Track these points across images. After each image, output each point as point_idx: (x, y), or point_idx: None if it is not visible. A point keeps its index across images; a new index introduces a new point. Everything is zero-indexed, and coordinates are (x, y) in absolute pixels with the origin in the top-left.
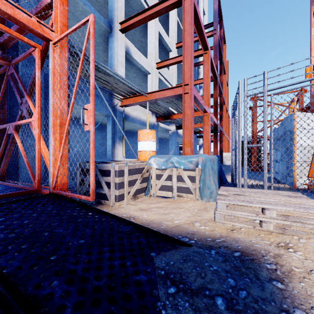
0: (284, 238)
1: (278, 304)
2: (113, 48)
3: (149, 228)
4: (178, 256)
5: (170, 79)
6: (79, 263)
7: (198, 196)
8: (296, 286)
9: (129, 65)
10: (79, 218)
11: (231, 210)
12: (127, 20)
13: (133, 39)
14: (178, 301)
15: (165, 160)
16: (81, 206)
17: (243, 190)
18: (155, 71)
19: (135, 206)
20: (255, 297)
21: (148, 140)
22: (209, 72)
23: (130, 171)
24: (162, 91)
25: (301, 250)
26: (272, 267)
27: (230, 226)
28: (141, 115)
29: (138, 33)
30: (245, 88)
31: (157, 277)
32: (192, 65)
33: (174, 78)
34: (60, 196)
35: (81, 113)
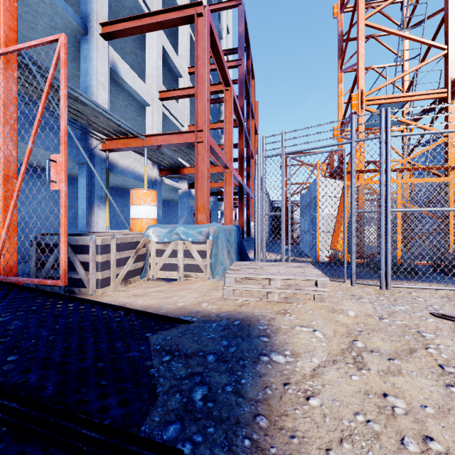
0: (286, 306)
1: (259, 351)
2: (89, 60)
3: (145, 311)
4: (177, 332)
5: (179, 117)
6: (55, 351)
7: (209, 274)
8: (279, 338)
9: (116, 89)
10: (45, 308)
11: (240, 284)
12: (114, 23)
13: (122, 47)
14: (172, 365)
15: (169, 231)
16: (44, 295)
17: (258, 263)
18: (158, 103)
19: (127, 293)
20: (242, 350)
21: (145, 203)
22: (231, 116)
23: (119, 247)
24: (166, 134)
25: (296, 313)
26: (264, 328)
27: (240, 302)
28: (135, 165)
29: (130, 41)
30: (264, 147)
31: (152, 352)
32: (208, 105)
33: (186, 115)
34: (5, 284)
35: (47, 166)
